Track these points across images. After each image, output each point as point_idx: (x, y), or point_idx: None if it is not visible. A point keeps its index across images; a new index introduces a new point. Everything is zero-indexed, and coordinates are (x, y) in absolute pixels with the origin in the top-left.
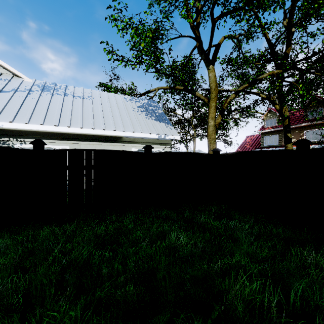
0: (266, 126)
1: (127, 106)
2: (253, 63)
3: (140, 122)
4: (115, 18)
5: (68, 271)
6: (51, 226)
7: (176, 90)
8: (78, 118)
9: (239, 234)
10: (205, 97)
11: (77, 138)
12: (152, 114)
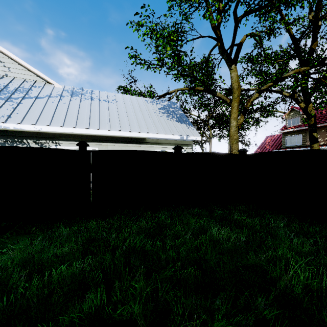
0: (288, 125)
1: (149, 108)
2: (275, 60)
3: (163, 124)
4: (141, 24)
5: (133, 254)
6: (95, 219)
7: (195, 91)
8: (105, 121)
9: (277, 231)
10: (227, 98)
11: (104, 140)
12: (173, 115)
